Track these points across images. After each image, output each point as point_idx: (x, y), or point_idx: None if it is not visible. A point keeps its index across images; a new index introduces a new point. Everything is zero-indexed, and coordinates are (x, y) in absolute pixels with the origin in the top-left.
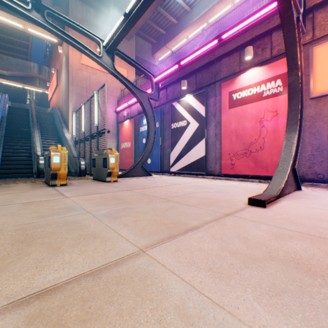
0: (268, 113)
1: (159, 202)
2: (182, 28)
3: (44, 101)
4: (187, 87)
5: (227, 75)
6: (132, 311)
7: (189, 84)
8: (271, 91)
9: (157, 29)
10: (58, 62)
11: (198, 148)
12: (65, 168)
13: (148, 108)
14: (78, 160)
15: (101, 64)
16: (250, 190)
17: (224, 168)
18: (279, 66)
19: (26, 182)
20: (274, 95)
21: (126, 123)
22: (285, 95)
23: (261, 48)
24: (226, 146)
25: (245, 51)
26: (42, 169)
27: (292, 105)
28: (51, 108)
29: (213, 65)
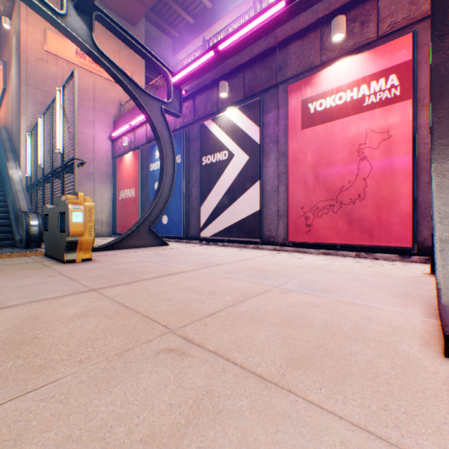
0: (374, 134)
1: (155, 362)
2: (219, 15)
3: None
4: (230, 94)
5: (298, 71)
6: None
7: (232, 89)
8: (379, 97)
9: (180, 15)
10: (7, 49)
11: (247, 197)
12: None
13: (162, 128)
14: (24, 218)
15: (65, 29)
16: (369, 281)
17: (294, 232)
18: (394, 51)
19: None
20: (384, 103)
21: (127, 157)
22: (405, 101)
23: (360, 23)
24: (298, 194)
25: (334, 24)
26: None
27: (441, 109)
28: None
29: (274, 56)
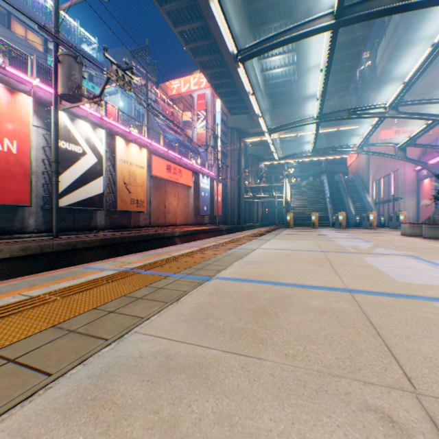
0: None
1: None
2: None
3: (336, 160)
4: None
5: None
6: (392, 233)
7: None
8: None
9: None
10: (357, 137)
11: None
12: (374, 221)
13: None
14: (377, 217)
15: (394, 158)
16: None
17: None
18: None
19: (353, 228)
20: None
21: (424, 181)
22: None
23: None
24: None
25: None
26: (357, 222)
27: None
28: (350, 174)
29: None
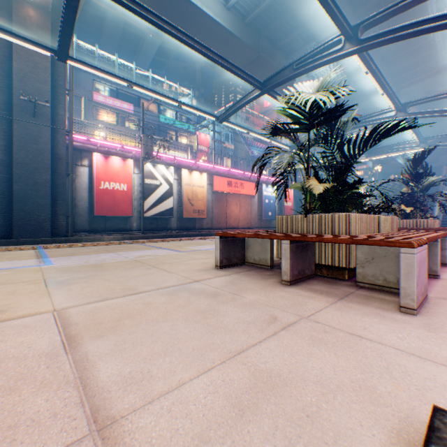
0: None
1: None
2: None
3: None
4: None
5: None
6: None
7: None
8: None
9: None
10: None
11: None
12: None
13: None
14: None
15: None
16: None
17: None
18: None
19: None
20: None
21: None
22: None
23: None
24: None
25: None
26: None
27: None
28: None
29: None
